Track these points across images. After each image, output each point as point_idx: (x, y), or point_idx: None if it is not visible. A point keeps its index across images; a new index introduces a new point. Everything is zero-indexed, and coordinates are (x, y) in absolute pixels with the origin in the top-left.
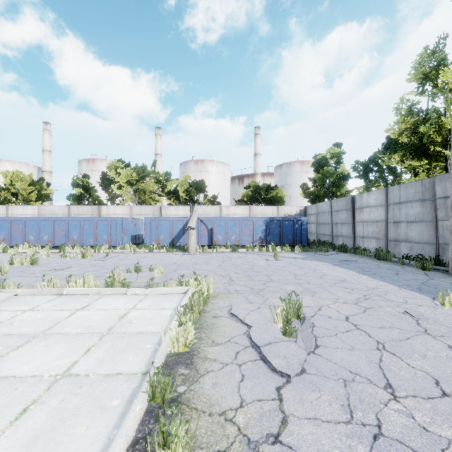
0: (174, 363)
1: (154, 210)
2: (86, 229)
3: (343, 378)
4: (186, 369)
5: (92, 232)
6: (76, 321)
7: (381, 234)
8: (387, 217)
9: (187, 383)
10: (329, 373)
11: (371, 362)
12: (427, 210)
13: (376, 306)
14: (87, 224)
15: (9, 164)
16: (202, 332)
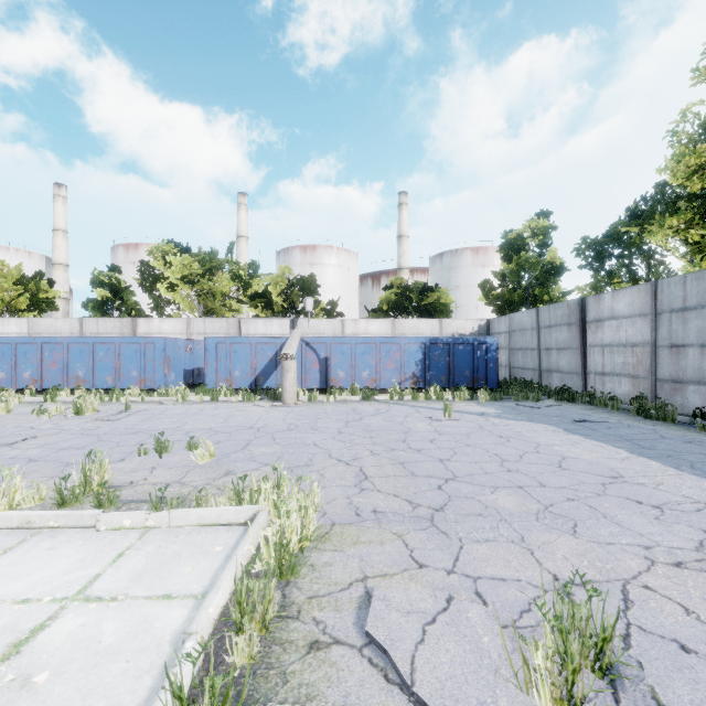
0: None
1: (228, 326)
2: (100, 360)
3: None
4: None
5: (112, 365)
6: None
7: (643, 369)
8: (655, 336)
9: None
10: None
11: None
12: None
13: None
14: (103, 349)
15: None
16: None
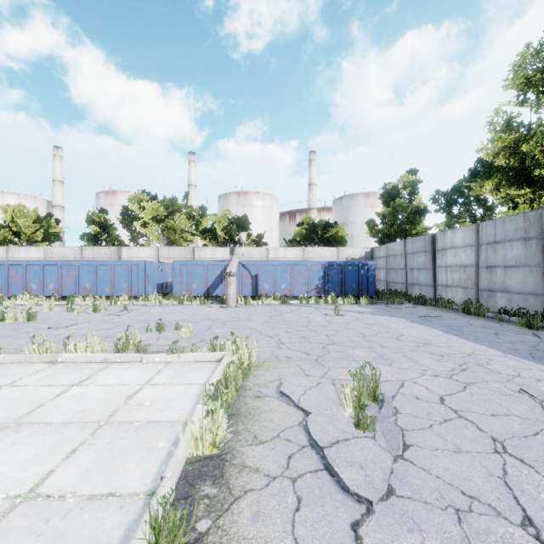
0: (195, 475)
1: (186, 253)
2: (101, 276)
3: (454, 505)
4: (212, 487)
5: (109, 280)
6: (66, 403)
7: (470, 282)
8: (478, 260)
9: (213, 514)
10: (430, 495)
11: (492, 476)
12: (532, 252)
13: (478, 381)
14: (103, 269)
15: (13, 198)
16: (239, 421)
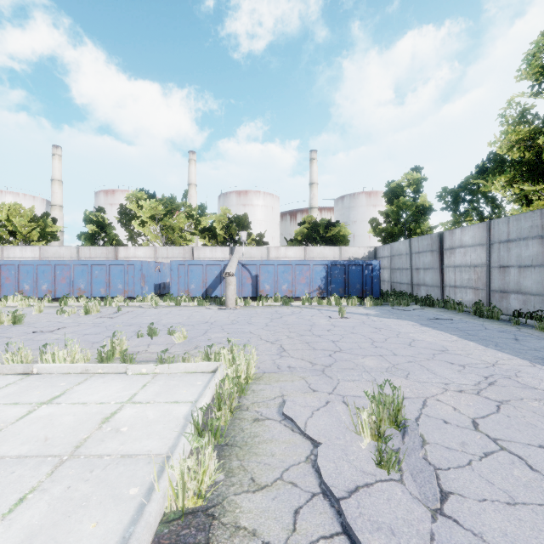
0: (171, 543)
1: (184, 252)
2: (96, 276)
3: None
4: None
5: (104, 280)
6: (29, 428)
7: (481, 283)
8: (489, 260)
9: None
10: None
11: None
12: None
13: (512, 399)
14: (98, 269)
15: (11, 197)
16: (233, 455)
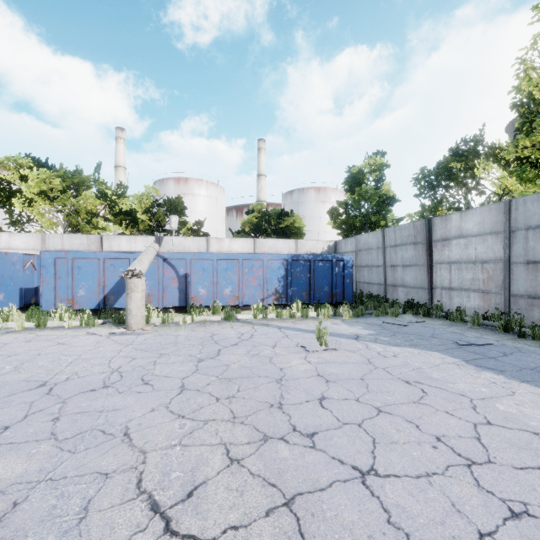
0: None
1: (89, 243)
2: None
3: None
4: None
5: None
6: None
7: (494, 285)
8: (509, 253)
9: None
10: None
11: None
12: None
13: None
14: None
15: None
16: None
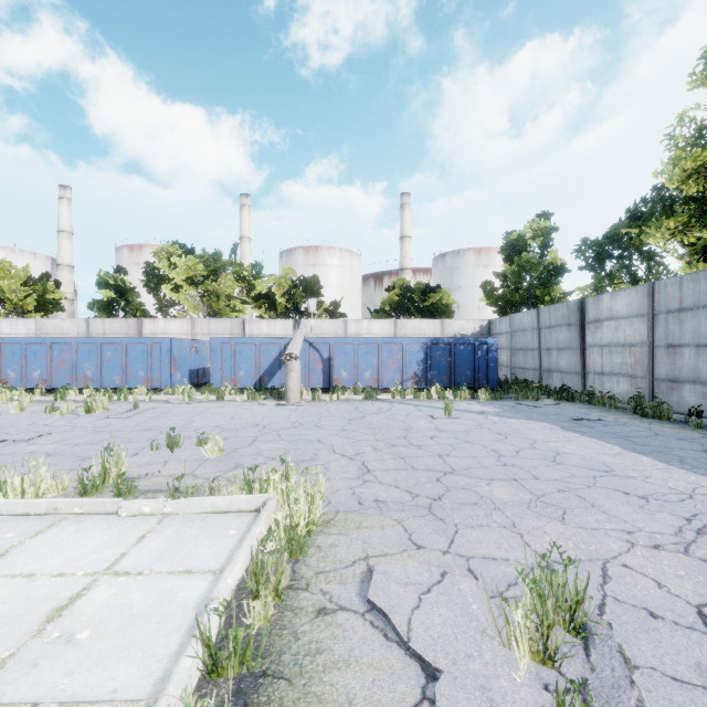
0: None
1: (232, 327)
2: (108, 360)
3: None
4: None
5: (119, 364)
6: None
7: (640, 369)
8: (653, 336)
9: None
10: None
11: None
12: None
13: None
14: (110, 350)
15: (4, 254)
16: (275, 702)
